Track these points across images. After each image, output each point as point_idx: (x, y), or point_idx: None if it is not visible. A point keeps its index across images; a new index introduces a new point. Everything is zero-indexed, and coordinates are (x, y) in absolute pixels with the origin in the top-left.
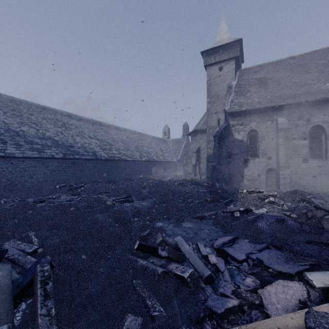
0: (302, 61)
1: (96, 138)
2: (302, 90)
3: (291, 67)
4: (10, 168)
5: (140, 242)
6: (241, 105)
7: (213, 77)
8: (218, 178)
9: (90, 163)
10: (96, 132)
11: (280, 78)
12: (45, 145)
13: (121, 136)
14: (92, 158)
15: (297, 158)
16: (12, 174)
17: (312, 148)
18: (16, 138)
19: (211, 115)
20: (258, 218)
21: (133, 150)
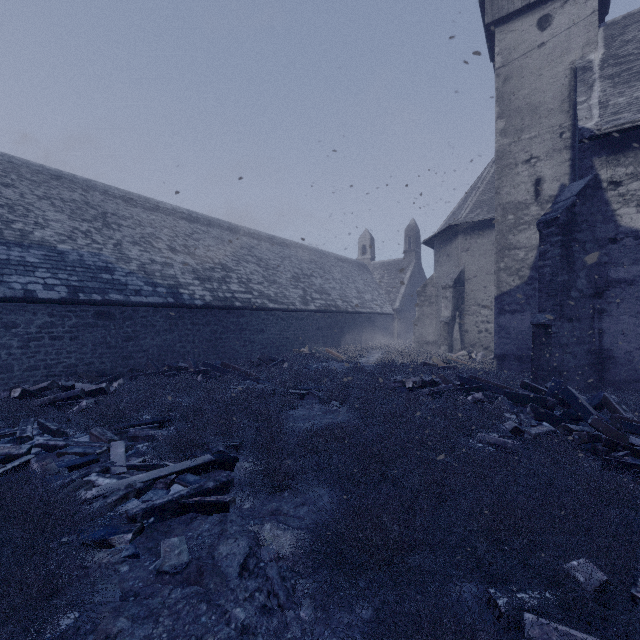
0: None
1: (189, 251)
2: None
3: None
4: None
5: None
6: None
7: (516, 55)
8: (560, 368)
9: (158, 315)
10: (194, 239)
11: None
12: (16, 263)
13: (259, 251)
14: (163, 302)
15: None
16: None
17: None
18: None
19: (509, 170)
20: None
21: (286, 285)
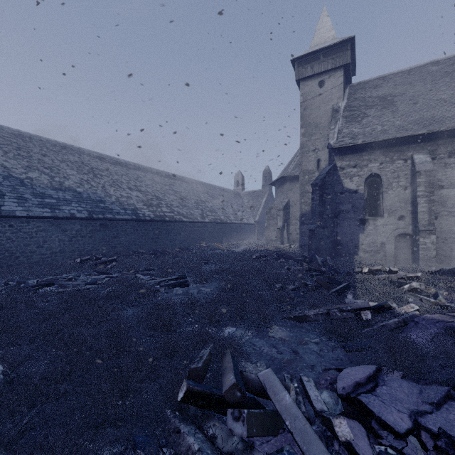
0: (450, 68)
1: (138, 189)
2: (453, 110)
3: (434, 77)
4: (8, 233)
5: (188, 388)
6: (354, 136)
7: (309, 97)
8: (318, 248)
9: (128, 225)
10: (139, 181)
11: (416, 95)
12: (62, 199)
13: (175, 187)
14: (131, 218)
15: (447, 218)
16: (11, 242)
17: None
18: (20, 188)
19: (306, 154)
20: (405, 324)
21: (191, 207)
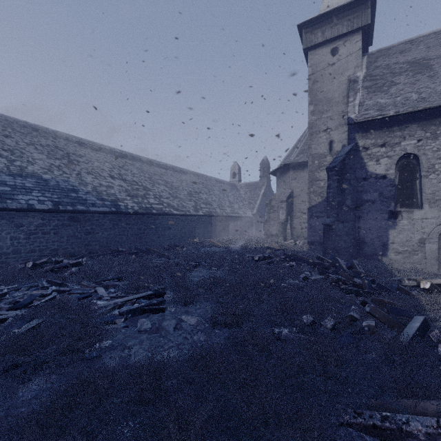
0: None
1: (122, 177)
2: None
3: None
4: None
5: None
6: (381, 108)
7: (319, 68)
8: (337, 248)
9: (106, 219)
10: (125, 169)
11: None
12: (20, 187)
13: (166, 177)
14: (109, 211)
15: None
16: None
17: None
18: None
19: (316, 134)
20: None
21: (184, 199)
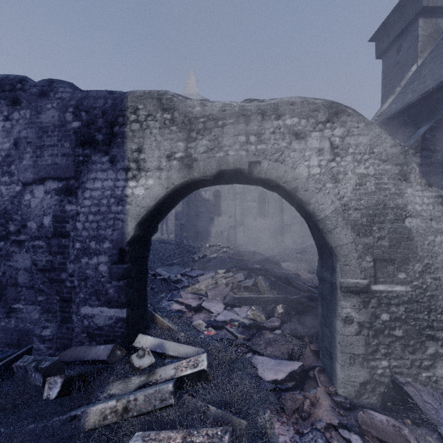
0: None
1: None
2: None
3: None
4: None
5: None
6: None
7: None
8: (186, 236)
9: None
10: None
11: None
12: None
13: None
14: None
15: (250, 217)
16: None
17: (260, 209)
18: None
19: None
20: (210, 260)
21: None
